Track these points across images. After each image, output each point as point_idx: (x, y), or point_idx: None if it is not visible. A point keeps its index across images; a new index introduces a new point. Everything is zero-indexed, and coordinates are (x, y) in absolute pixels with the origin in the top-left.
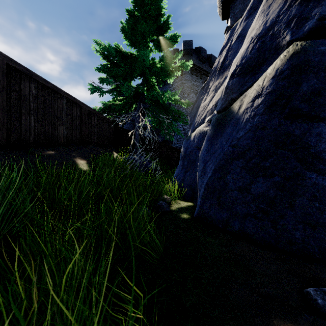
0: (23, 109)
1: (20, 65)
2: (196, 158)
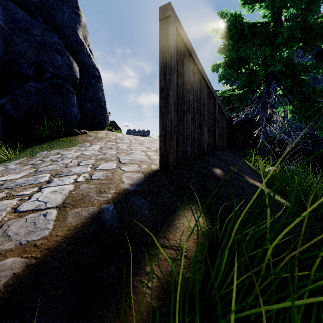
0: (184, 104)
1: (184, 33)
2: None
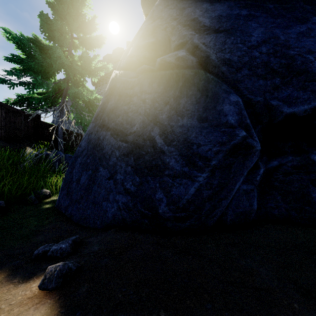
0: None
1: None
2: None
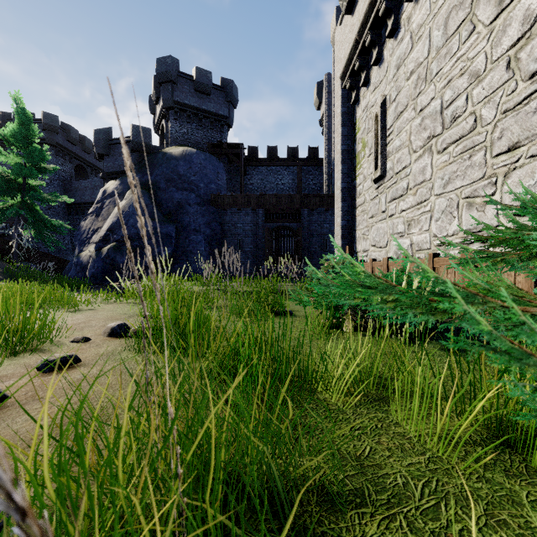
0: None
1: None
2: (85, 266)
